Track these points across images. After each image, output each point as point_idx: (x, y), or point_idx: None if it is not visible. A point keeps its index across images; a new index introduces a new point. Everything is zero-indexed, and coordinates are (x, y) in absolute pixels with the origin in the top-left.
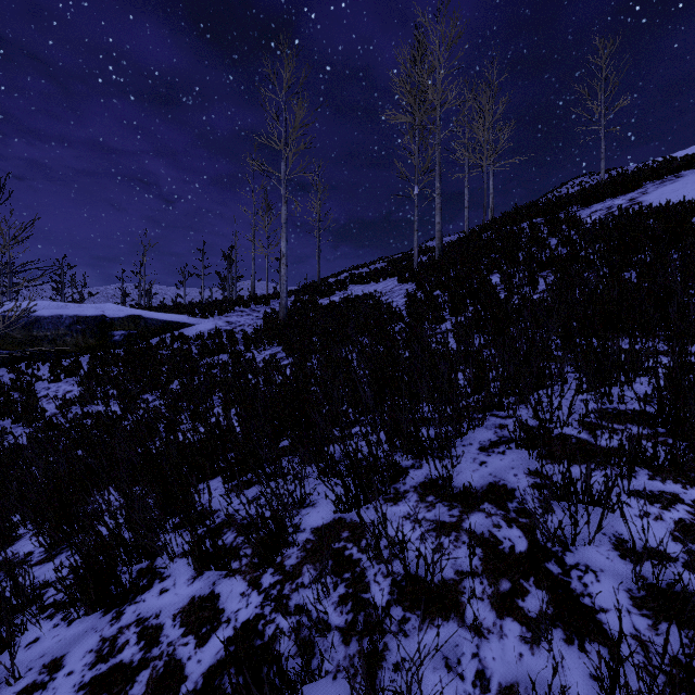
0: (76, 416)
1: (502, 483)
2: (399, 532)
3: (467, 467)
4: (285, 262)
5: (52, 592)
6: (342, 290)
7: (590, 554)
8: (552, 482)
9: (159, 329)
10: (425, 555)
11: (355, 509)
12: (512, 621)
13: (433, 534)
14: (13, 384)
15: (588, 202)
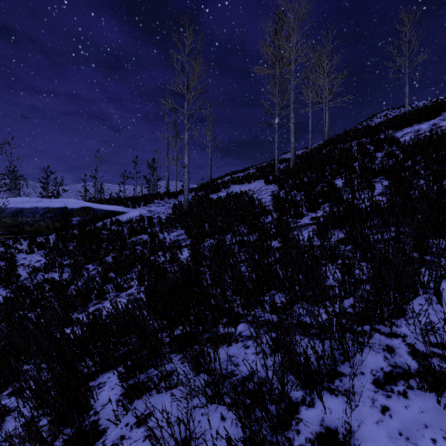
0: (38, 282)
1: None
2: None
3: (367, 414)
4: (187, 170)
5: None
6: (226, 188)
7: None
8: None
9: (102, 216)
10: None
11: None
12: None
13: None
14: (1, 256)
15: (400, 127)
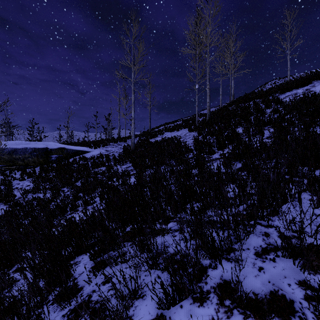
0: (29, 199)
1: (281, 293)
2: None
3: (250, 272)
4: (133, 121)
5: None
6: (161, 134)
7: None
8: None
9: (73, 154)
10: None
11: (172, 307)
12: None
13: None
14: (1, 182)
15: (283, 91)
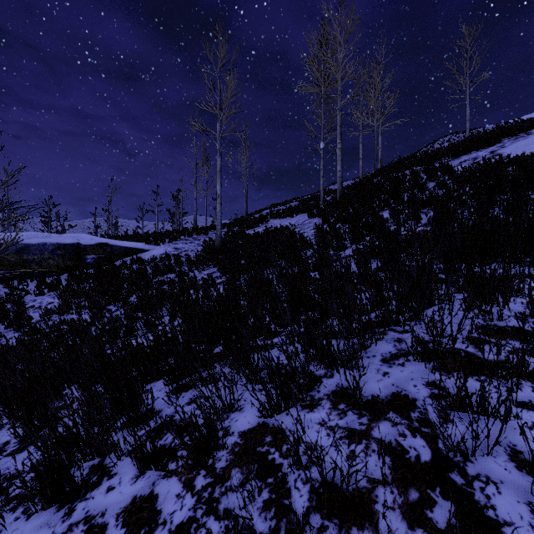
0: (55, 323)
1: (404, 393)
2: (315, 438)
3: (372, 377)
4: (219, 201)
5: (18, 484)
6: (264, 223)
7: (489, 465)
8: (449, 395)
9: (121, 254)
10: (341, 467)
11: (277, 415)
12: (422, 533)
13: (346, 442)
14: (7, 297)
15: (457, 154)
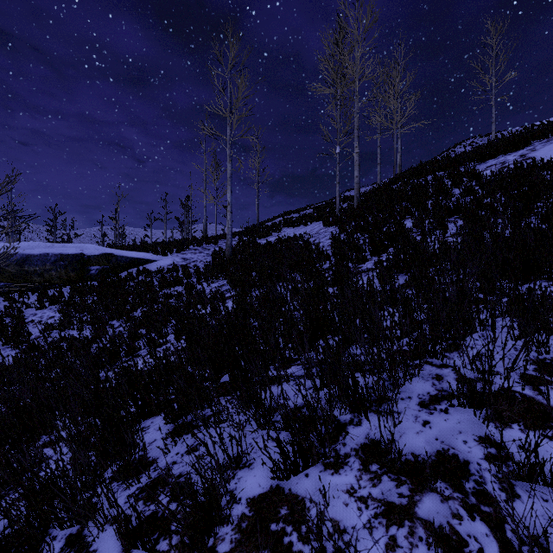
0: (54, 340)
1: (452, 453)
2: (343, 514)
3: (409, 427)
4: (230, 209)
5: None
6: (277, 232)
7: None
8: (515, 461)
9: (127, 264)
10: None
11: (294, 476)
12: None
13: (383, 522)
14: (6, 311)
15: (483, 158)
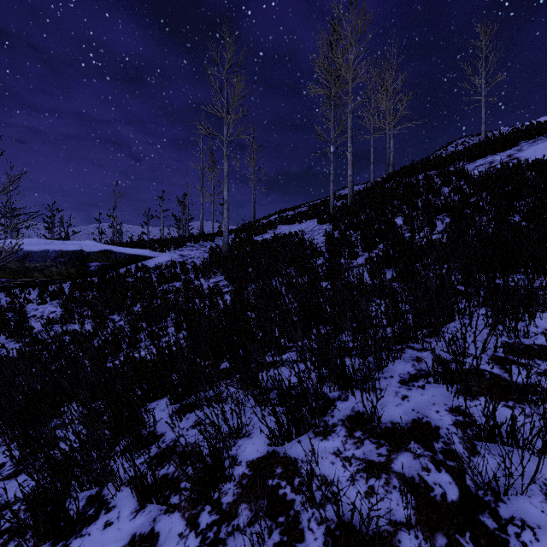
0: (57, 333)
1: (425, 420)
2: (330, 471)
3: (390, 401)
4: (226, 207)
5: (11, 515)
6: (272, 229)
7: (523, 506)
8: (477, 424)
9: (126, 261)
10: (360, 509)
11: (288, 442)
12: None
13: (364, 475)
14: (8, 306)
15: (472, 158)
